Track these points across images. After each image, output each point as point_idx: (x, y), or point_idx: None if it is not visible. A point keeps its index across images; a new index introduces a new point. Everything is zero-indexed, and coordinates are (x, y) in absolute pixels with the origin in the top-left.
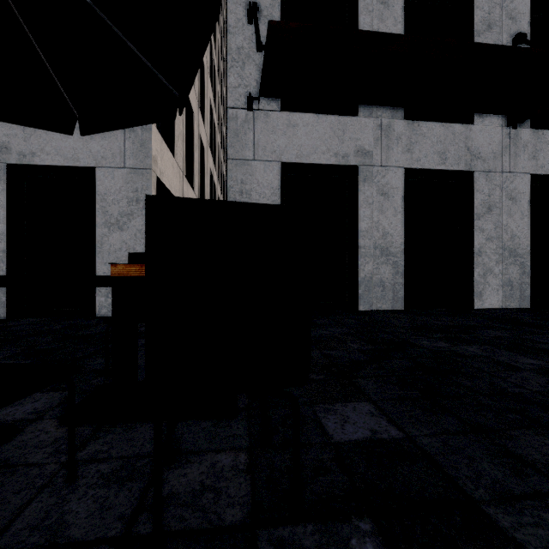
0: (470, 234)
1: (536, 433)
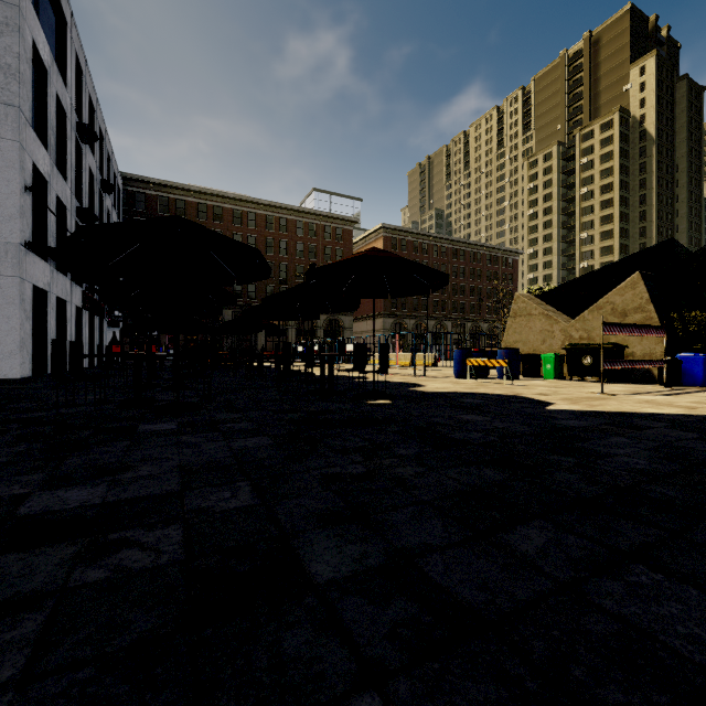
0: (65, 332)
1: None
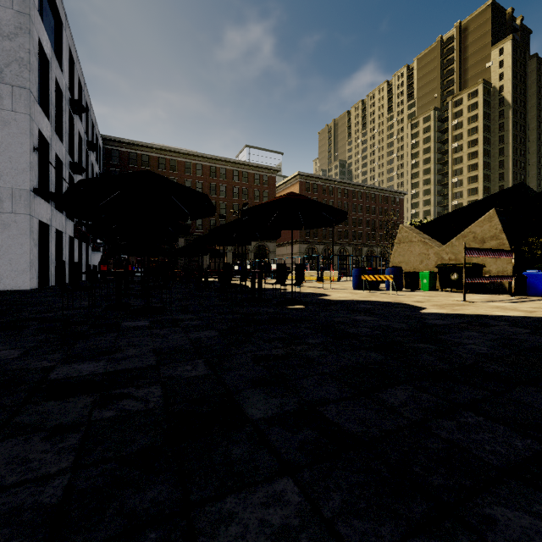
0: (61, 255)
1: None
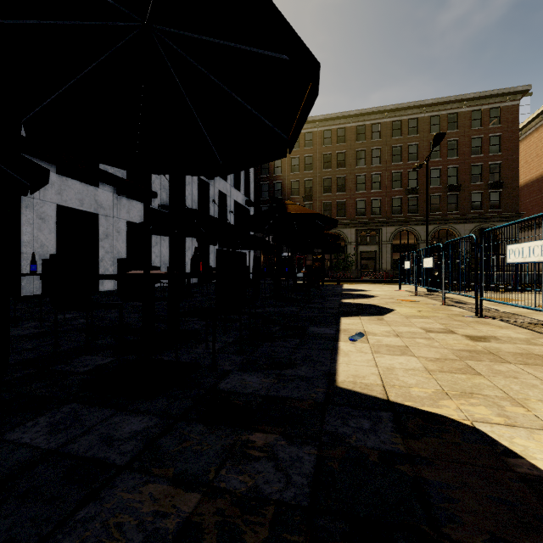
0: (97, 249)
1: (114, 310)
